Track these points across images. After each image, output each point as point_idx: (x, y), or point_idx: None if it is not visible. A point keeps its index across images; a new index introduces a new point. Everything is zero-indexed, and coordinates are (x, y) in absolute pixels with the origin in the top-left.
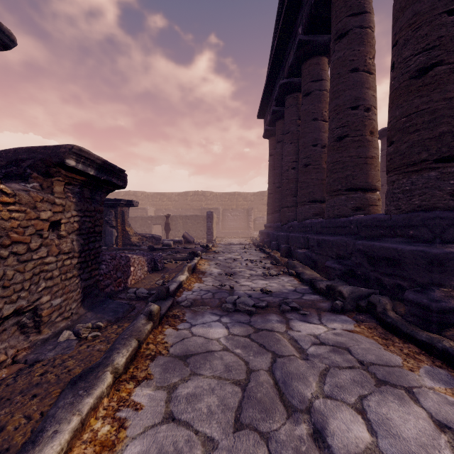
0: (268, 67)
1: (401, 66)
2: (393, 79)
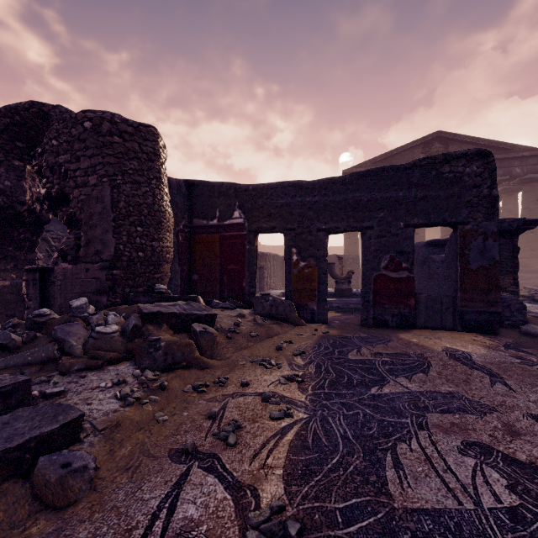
0: (389, 152)
1: (536, 235)
2: (534, 236)
